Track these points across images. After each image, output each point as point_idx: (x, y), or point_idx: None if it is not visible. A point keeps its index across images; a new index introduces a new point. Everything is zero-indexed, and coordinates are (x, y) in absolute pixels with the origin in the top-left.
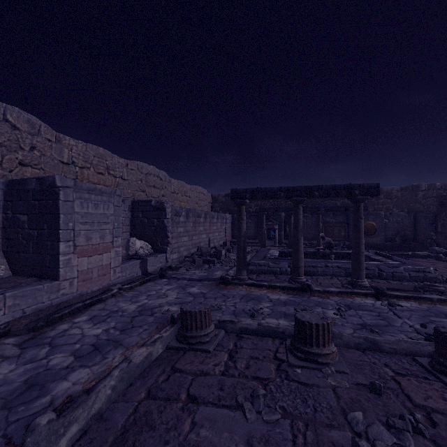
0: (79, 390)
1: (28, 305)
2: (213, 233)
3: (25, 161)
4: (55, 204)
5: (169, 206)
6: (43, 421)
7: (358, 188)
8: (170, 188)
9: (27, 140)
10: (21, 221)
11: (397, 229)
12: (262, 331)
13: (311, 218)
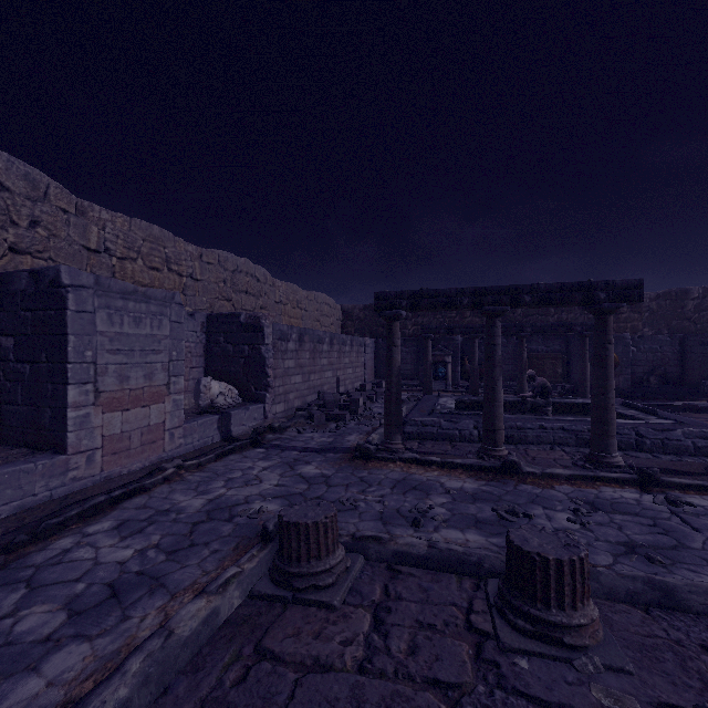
0: (56, 701)
1: (6, 500)
2: (344, 370)
3: (20, 245)
4: (60, 317)
5: (269, 323)
6: None
7: (605, 289)
8: (274, 295)
9: (24, 208)
10: (3, 347)
11: (651, 363)
12: (437, 560)
13: (506, 345)
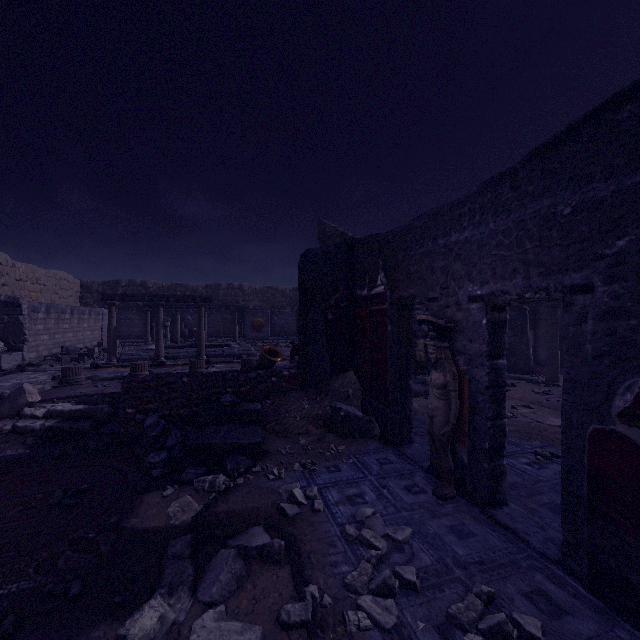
0: None
1: None
2: (83, 332)
3: None
4: None
5: (26, 302)
6: (8, 392)
7: (199, 298)
8: (15, 274)
9: None
10: None
11: (284, 325)
12: (116, 377)
13: (209, 315)
